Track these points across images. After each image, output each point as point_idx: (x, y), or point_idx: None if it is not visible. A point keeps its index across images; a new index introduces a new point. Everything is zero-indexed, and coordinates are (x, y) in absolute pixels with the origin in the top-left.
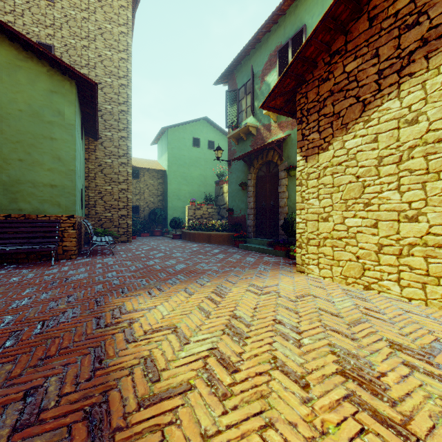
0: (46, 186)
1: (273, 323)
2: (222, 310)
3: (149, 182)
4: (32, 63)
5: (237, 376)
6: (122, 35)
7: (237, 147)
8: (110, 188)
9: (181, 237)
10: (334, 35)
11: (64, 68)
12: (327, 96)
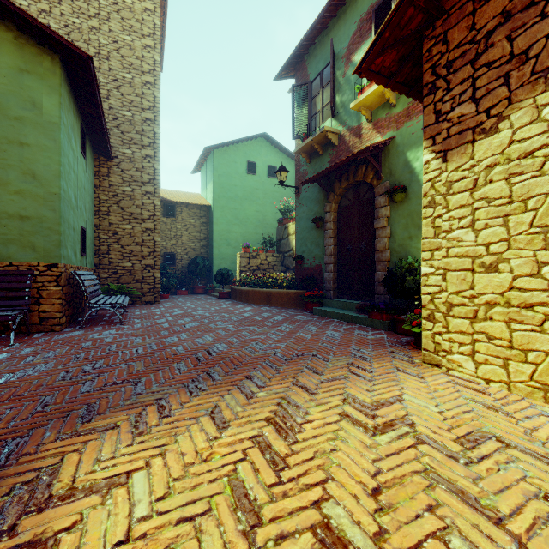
0: (13, 218)
1: None
2: (290, 499)
3: (189, 222)
4: None
5: None
6: (147, 13)
7: (308, 166)
8: (129, 228)
9: (230, 295)
10: None
11: (39, 31)
12: (495, 25)
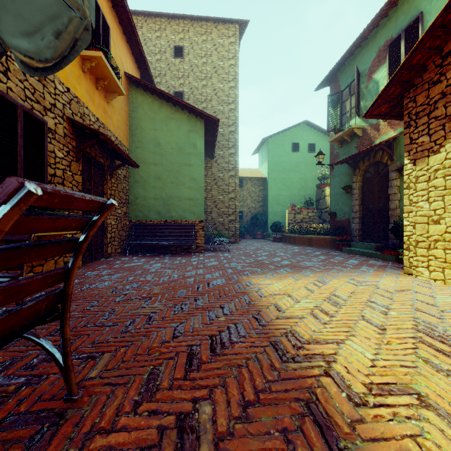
0: (186, 200)
1: (366, 301)
2: (323, 290)
3: (251, 190)
4: (178, 114)
5: (334, 318)
6: (231, 67)
7: (340, 150)
8: (222, 198)
9: (281, 240)
10: (445, 38)
11: (198, 112)
12: (438, 98)
